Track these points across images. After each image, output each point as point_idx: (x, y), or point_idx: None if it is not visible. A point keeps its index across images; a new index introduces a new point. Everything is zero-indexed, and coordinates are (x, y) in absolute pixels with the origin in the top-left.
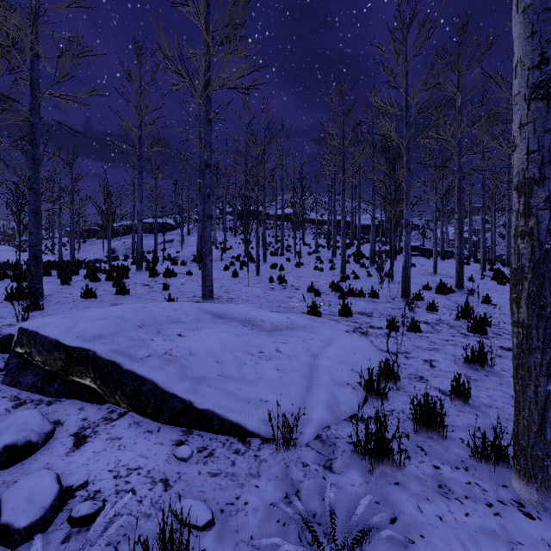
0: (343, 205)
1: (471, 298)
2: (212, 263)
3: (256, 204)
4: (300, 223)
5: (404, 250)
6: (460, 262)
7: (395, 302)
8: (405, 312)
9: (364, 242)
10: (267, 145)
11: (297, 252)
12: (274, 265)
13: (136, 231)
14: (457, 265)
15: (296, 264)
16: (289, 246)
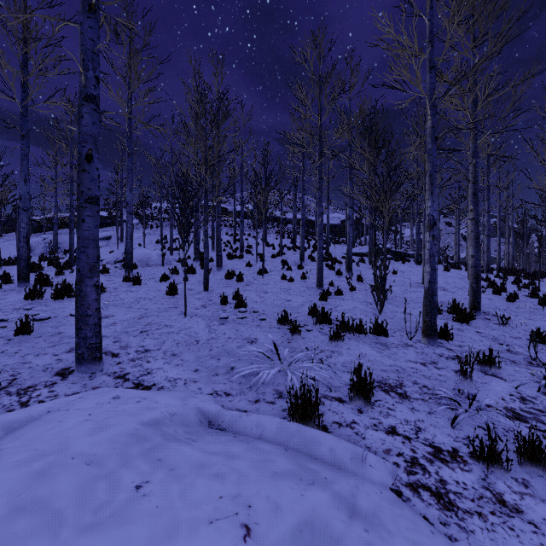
0: (319, 197)
1: (504, 329)
2: (98, 291)
3: (204, 191)
4: (264, 220)
5: (428, 263)
6: (476, 275)
7: (417, 346)
8: (451, 376)
9: (331, 243)
10: (221, 120)
11: (259, 254)
12: (230, 274)
13: (68, 225)
14: (473, 280)
15: (259, 271)
16: (250, 247)
